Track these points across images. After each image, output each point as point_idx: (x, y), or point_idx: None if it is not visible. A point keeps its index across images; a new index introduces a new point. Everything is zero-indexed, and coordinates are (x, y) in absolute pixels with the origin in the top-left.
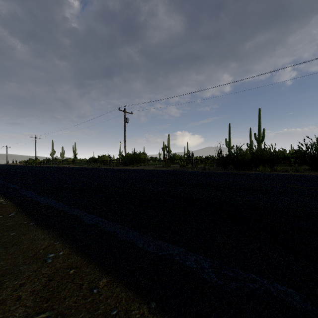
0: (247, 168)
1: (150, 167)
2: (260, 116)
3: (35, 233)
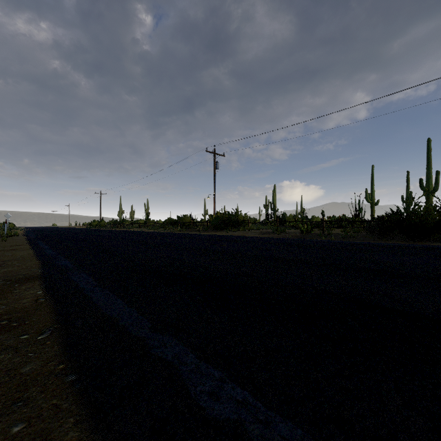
0: (428, 237)
1: (253, 232)
2: (430, 150)
3: (71, 437)
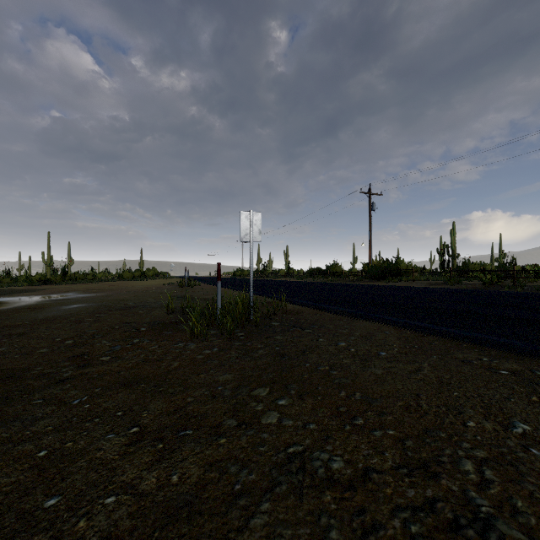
0: None
1: (419, 283)
2: None
3: (358, 323)
